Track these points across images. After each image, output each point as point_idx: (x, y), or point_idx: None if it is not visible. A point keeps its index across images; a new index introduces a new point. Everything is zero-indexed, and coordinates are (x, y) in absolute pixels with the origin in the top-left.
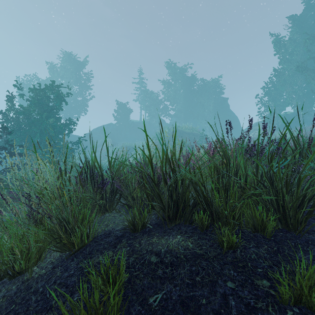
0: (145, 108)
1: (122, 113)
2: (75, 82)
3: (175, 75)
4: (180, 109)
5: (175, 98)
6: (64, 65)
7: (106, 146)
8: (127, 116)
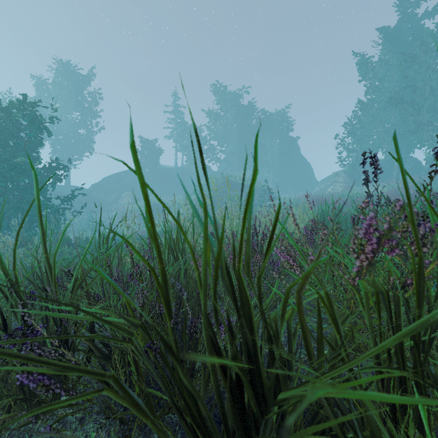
0: (183, 148)
1: (148, 156)
2: (75, 107)
3: (225, 103)
4: (232, 151)
5: (225, 136)
6: (58, 79)
7: (38, 217)
8: (155, 159)
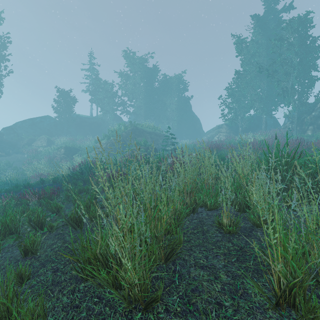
0: (97, 100)
1: (64, 104)
2: None
3: (134, 65)
4: (140, 105)
5: (134, 92)
6: None
7: None
8: (71, 108)
